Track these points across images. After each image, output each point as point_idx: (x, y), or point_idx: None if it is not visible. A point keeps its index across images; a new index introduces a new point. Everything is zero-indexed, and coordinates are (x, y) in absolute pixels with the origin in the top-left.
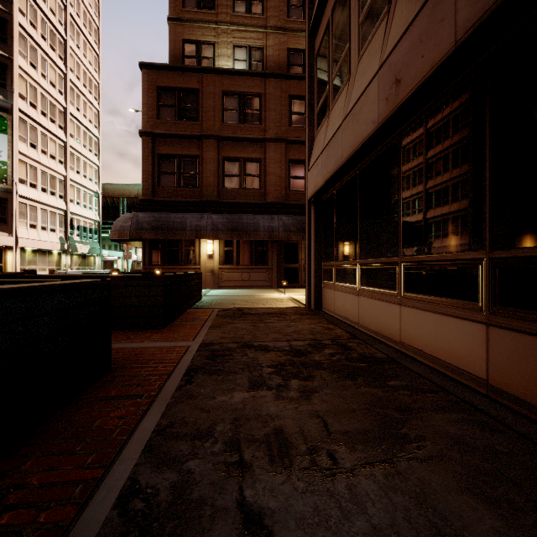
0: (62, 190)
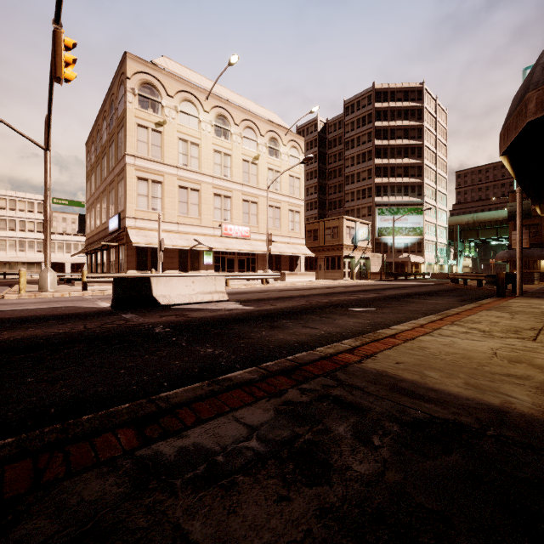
0: (434, 231)
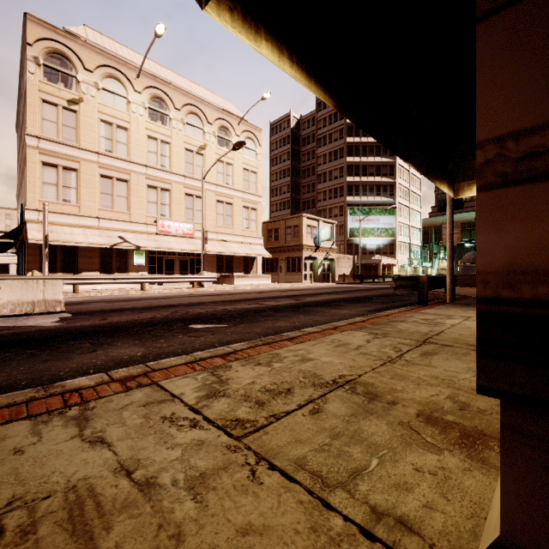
0: (408, 233)
